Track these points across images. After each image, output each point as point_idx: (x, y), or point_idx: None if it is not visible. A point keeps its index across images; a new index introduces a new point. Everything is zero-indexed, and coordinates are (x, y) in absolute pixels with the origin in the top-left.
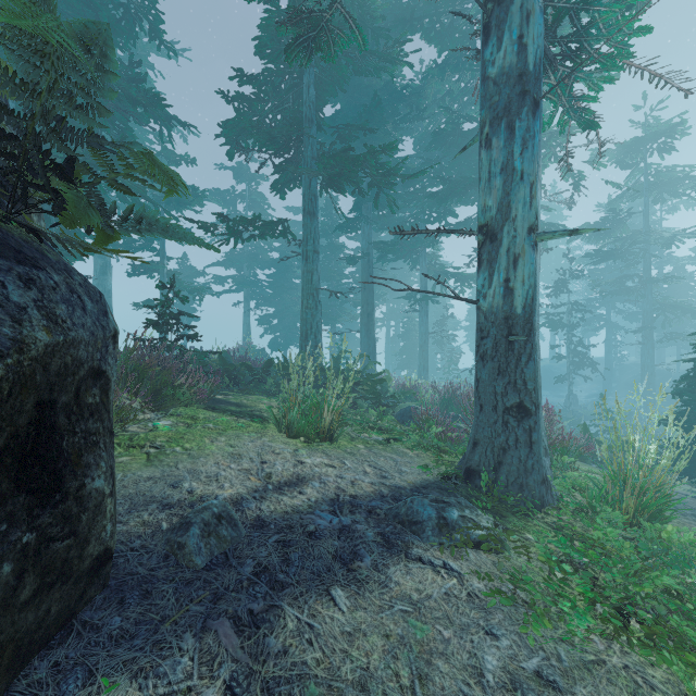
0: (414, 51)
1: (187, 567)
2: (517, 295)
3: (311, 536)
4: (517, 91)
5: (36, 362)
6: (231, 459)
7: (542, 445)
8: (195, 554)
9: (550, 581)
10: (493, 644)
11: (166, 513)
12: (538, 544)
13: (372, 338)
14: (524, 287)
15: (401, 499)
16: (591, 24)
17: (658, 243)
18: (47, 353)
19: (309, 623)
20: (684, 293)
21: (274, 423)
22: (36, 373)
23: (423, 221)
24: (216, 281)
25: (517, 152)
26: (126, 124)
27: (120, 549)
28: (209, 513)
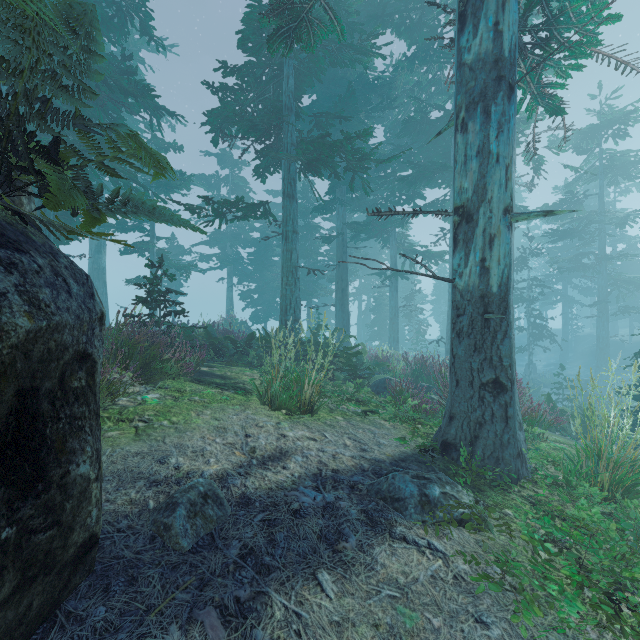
0: (387, 44)
1: (173, 549)
2: (492, 274)
3: (296, 515)
4: (492, 77)
5: (16, 350)
6: (216, 433)
7: (516, 419)
8: (181, 536)
9: (534, 561)
10: (484, 633)
11: (153, 491)
12: (520, 522)
13: (346, 312)
14: (500, 266)
15: (382, 473)
16: (561, 13)
17: (613, 222)
18: (28, 340)
19: (296, 612)
20: (636, 269)
21: (257, 396)
22: (16, 361)
23: (393, 203)
24: (202, 258)
25: (492, 136)
26: (118, 114)
27: (106, 530)
28: (195, 493)
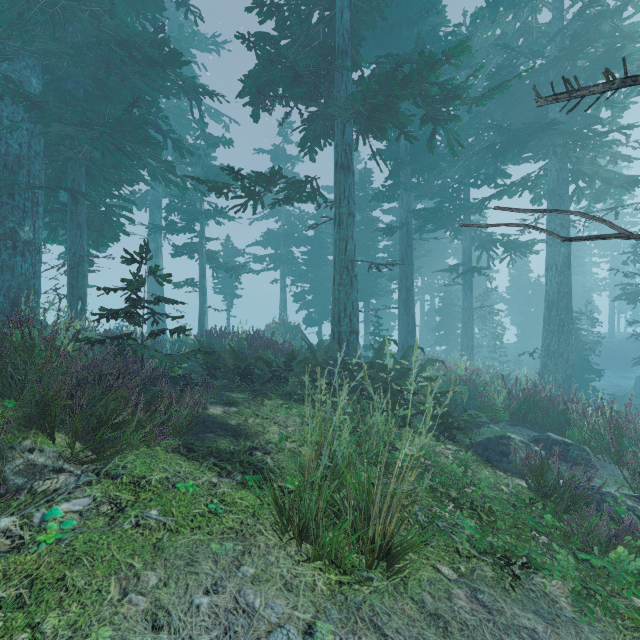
0: None
1: None
2: None
3: None
4: None
5: None
6: None
7: None
8: None
9: None
10: None
11: None
12: None
13: (411, 316)
14: None
15: None
16: None
17: None
18: None
19: None
20: None
21: (271, 522)
22: None
23: (468, 185)
24: (255, 260)
25: None
26: (152, 96)
27: None
28: None
